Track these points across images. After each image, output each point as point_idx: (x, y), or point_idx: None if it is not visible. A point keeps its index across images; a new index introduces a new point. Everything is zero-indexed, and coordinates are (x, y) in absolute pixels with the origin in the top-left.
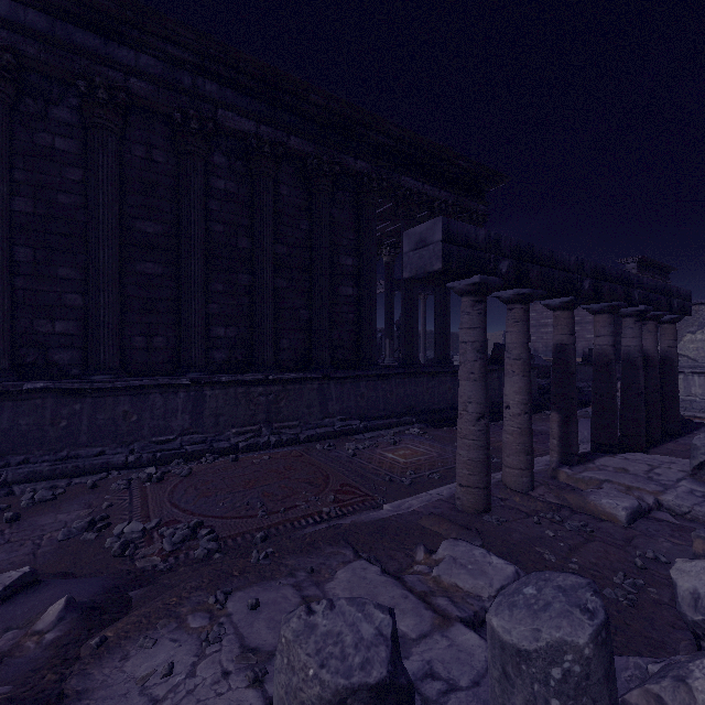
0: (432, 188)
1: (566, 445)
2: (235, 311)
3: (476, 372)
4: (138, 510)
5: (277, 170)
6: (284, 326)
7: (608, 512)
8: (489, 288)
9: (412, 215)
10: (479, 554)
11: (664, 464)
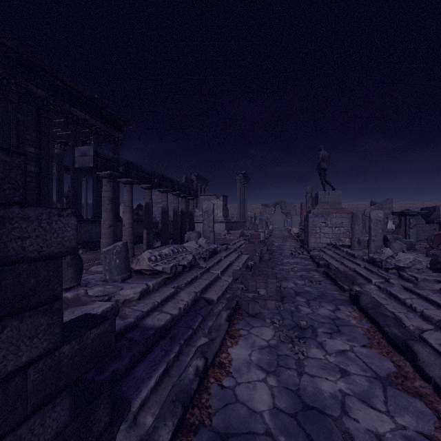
0: (91, 119)
1: (149, 242)
2: None
3: (109, 209)
4: None
5: None
6: None
7: None
8: (114, 176)
9: (78, 131)
10: None
11: None
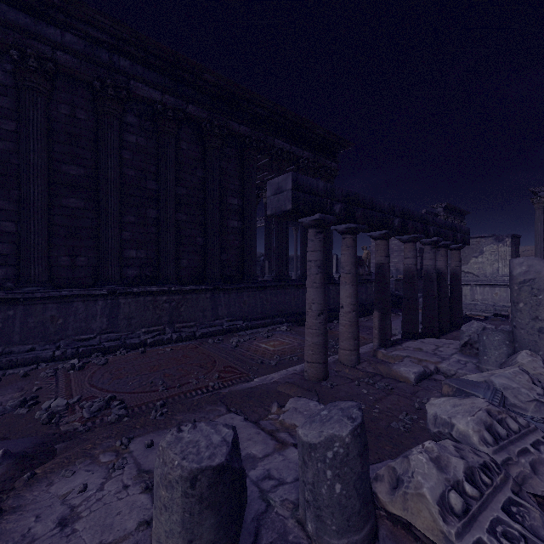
0: (297, 149)
1: (383, 333)
2: (144, 237)
3: (317, 282)
4: (63, 391)
5: (178, 130)
6: (184, 250)
7: (404, 376)
8: (326, 223)
9: (283, 168)
10: (313, 405)
11: (446, 344)
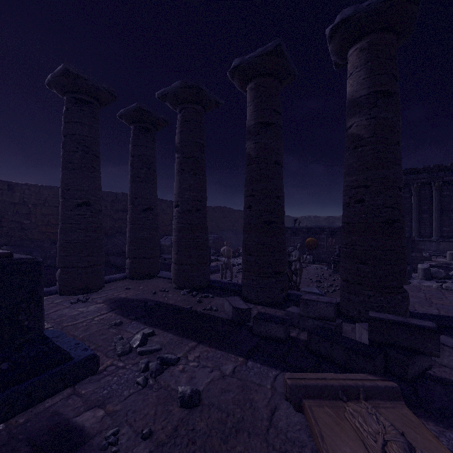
0: None
1: None
2: (449, 223)
3: None
4: None
5: None
6: None
7: None
8: None
9: None
10: None
11: None
